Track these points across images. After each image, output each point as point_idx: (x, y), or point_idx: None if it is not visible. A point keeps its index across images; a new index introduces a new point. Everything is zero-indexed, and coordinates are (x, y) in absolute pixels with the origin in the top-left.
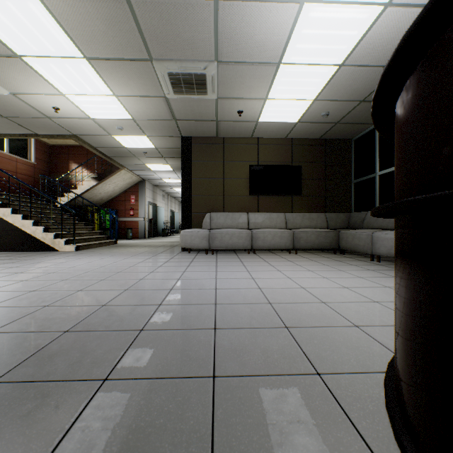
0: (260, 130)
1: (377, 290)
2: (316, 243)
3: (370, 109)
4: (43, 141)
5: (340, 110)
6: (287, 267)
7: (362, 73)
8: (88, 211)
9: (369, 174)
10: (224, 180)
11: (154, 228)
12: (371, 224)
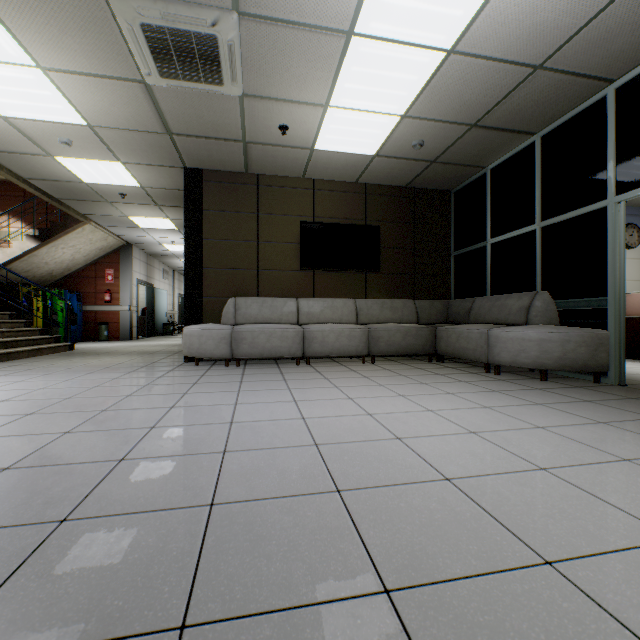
0: (317, 166)
1: (529, 437)
2: (402, 346)
3: (483, 141)
4: None
5: (439, 139)
6: (362, 389)
7: (479, 73)
8: (20, 294)
9: (477, 242)
10: (258, 245)
11: (150, 322)
12: (481, 317)
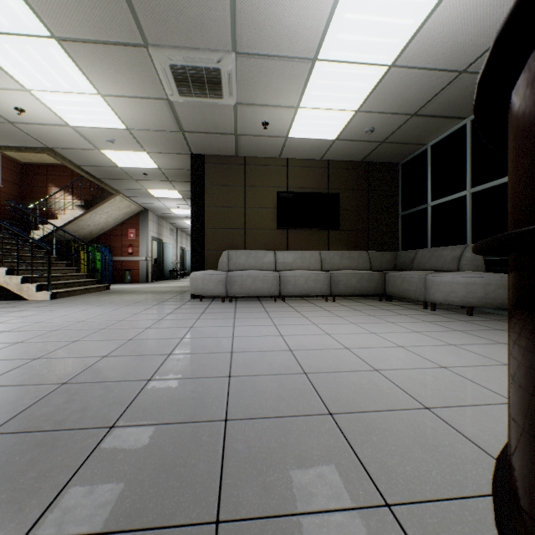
0: (290, 149)
1: (441, 350)
2: (357, 288)
3: (422, 125)
4: (12, 157)
5: (386, 126)
6: (324, 318)
7: (415, 78)
8: (72, 248)
9: (420, 205)
10: (245, 210)
11: (160, 269)
12: (422, 265)
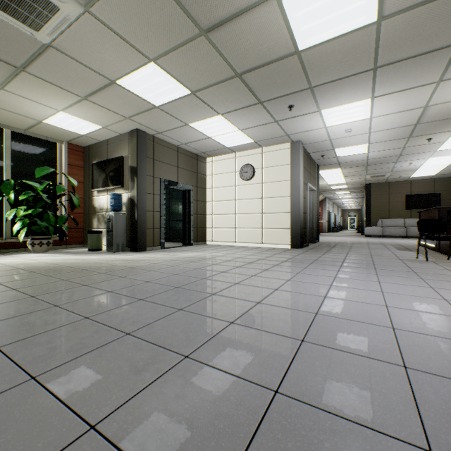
0: (411, 178)
1: None
2: None
3: None
4: None
5: None
6: None
7: None
8: None
9: None
10: (389, 203)
11: (328, 226)
12: None
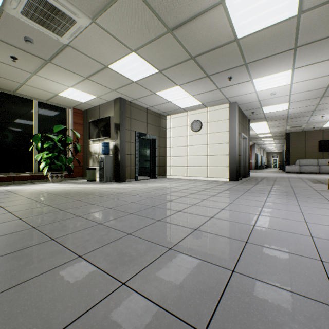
0: (323, 128)
1: None
2: None
3: None
4: None
5: None
6: None
7: None
8: None
9: None
10: (305, 147)
11: (256, 165)
12: None
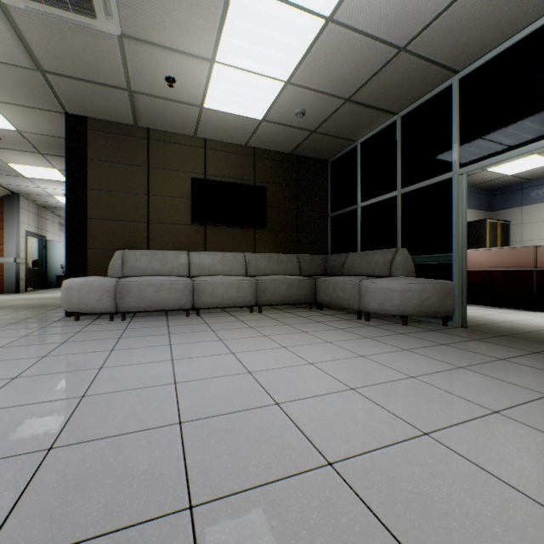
0: (208, 125)
1: (404, 390)
2: (287, 296)
3: (355, 116)
4: None
5: (319, 110)
6: (246, 341)
7: (354, 47)
8: None
9: (350, 206)
10: (148, 198)
11: (41, 274)
12: (353, 270)
